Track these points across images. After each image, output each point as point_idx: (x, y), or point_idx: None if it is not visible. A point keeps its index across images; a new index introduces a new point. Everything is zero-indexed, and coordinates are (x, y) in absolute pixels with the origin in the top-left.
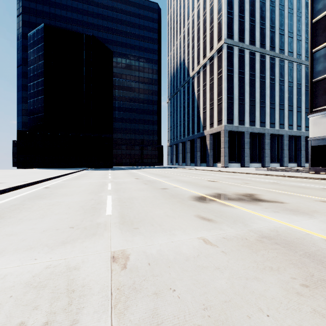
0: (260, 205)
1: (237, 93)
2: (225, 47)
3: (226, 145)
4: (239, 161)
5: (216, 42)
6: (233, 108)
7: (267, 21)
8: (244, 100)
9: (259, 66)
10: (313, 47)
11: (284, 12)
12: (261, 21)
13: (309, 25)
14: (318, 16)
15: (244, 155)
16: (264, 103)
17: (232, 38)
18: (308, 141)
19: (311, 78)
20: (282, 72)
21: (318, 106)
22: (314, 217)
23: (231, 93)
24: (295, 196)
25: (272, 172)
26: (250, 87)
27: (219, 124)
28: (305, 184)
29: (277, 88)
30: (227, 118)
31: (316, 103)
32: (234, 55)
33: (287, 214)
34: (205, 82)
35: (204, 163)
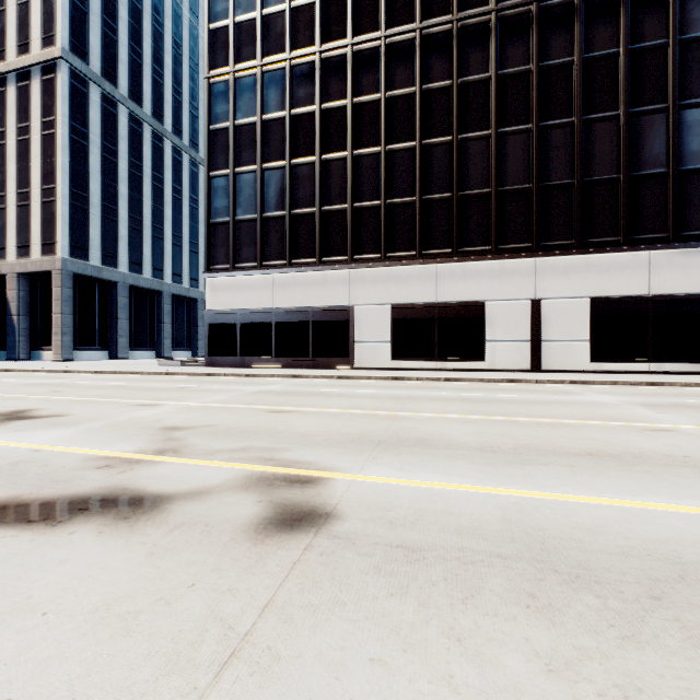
0: (8, 425)
1: (98, 193)
2: (65, 70)
3: (69, 307)
4: (106, 347)
5: (38, 40)
6: (87, 224)
7: (167, 72)
8: (118, 213)
9: (150, 154)
10: (211, 168)
11: (200, 79)
12: (155, 64)
13: (206, 130)
14: (217, 123)
15: (118, 333)
16: (161, 232)
17: (84, 58)
18: (206, 316)
19: (209, 216)
20: (196, 185)
21: (217, 262)
22: (75, 427)
23: (83, 187)
24: (109, 404)
25: (151, 368)
26: (131, 189)
27: (47, 253)
28: (168, 384)
29: (187, 212)
30: (72, 244)
31: (215, 258)
32: (90, 101)
33: (34, 431)
34: (1, 128)
35: (0, 352)
